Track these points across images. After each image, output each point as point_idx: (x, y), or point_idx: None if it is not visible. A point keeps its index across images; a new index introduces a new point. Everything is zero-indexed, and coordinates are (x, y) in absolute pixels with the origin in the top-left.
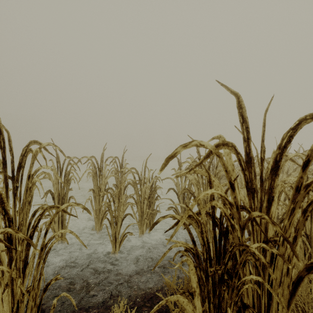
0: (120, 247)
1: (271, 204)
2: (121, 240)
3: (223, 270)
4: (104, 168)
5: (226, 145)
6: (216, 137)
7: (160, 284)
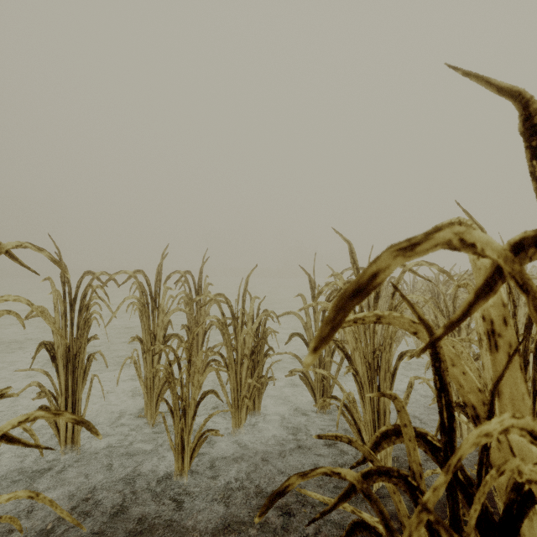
0: (191, 461)
1: None
2: (194, 446)
3: None
4: (163, 295)
5: None
6: (448, 223)
7: None
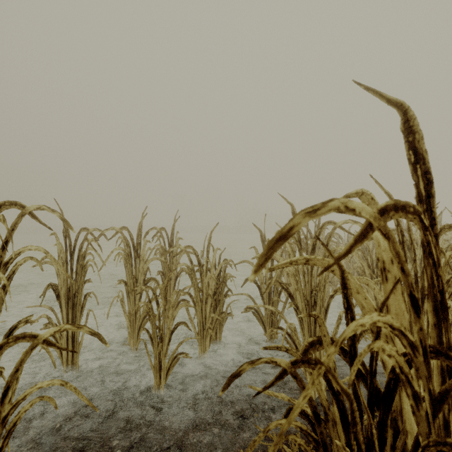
0: (167, 377)
1: None
2: (169, 366)
3: None
4: (143, 247)
5: (403, 209)
6: (354, 193)
7: (235, 450)
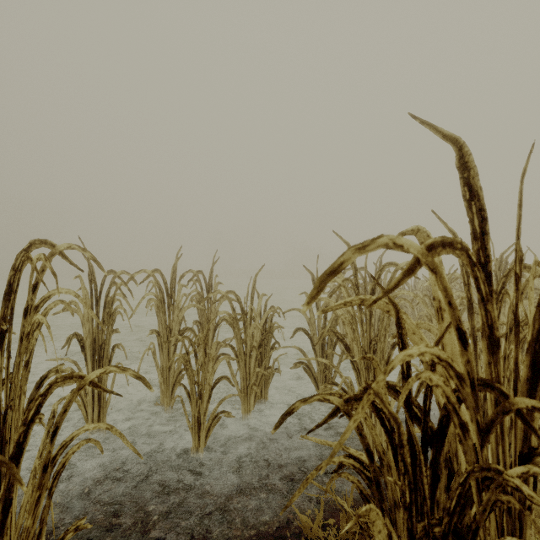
0: (207, 439)
1: (539, 373)
2: (209, 426)
3: (447, 527)
4: (178, 293)
5: (450, 246)
6: (410, 230)
7: (284, 515)
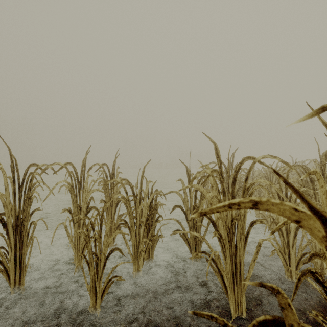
0: (102, 299)
1: None
2: (103, 288)
3: None
4: (86, 180)
5: None
6: None
7: None
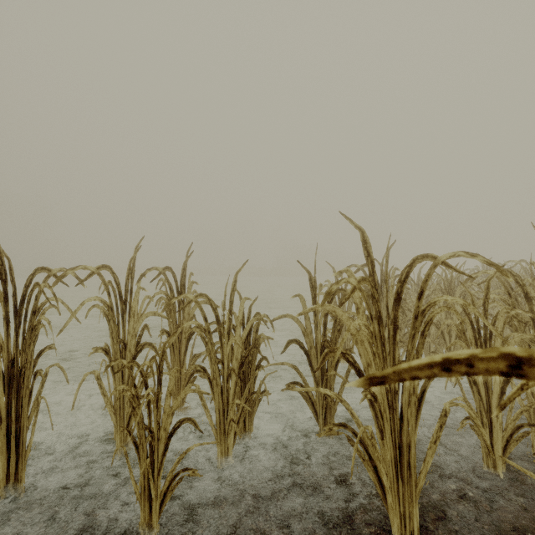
0: (161, 509)
1: None
2: (164, 491)
3: None
4: (135, 296)
5: None
6: None
7: None
